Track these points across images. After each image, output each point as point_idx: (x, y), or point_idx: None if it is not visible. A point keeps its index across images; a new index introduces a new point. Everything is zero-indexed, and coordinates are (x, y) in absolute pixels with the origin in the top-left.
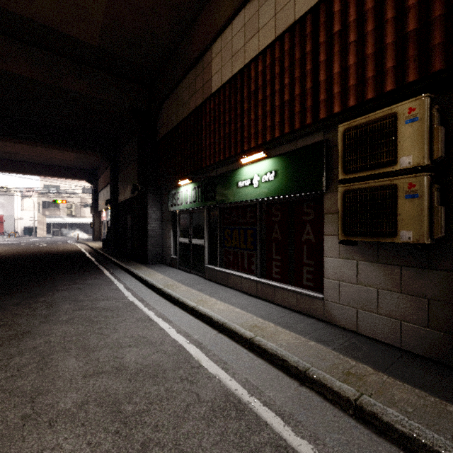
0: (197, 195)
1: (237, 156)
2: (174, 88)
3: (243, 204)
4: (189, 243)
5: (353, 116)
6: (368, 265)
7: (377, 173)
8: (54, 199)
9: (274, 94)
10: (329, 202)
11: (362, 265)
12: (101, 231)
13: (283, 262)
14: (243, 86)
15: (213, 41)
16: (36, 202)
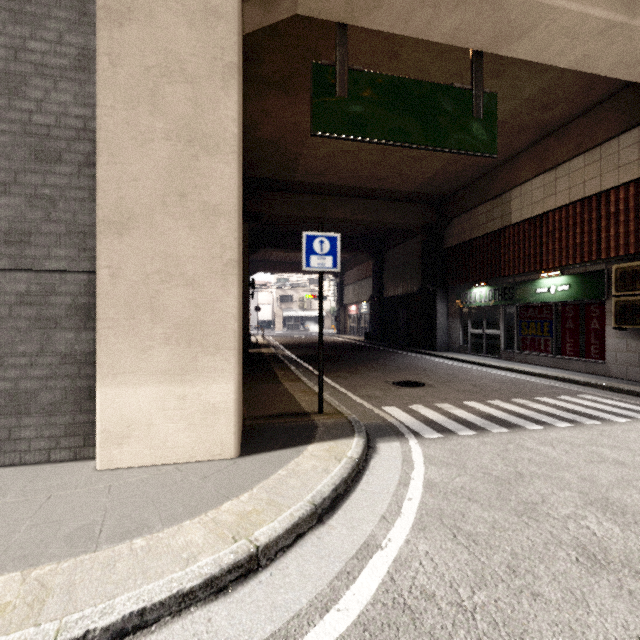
0: (493, 296)
1: (535, 271)
2: (468, 210)
3: (539, 305)
4: (482, 333)
5: (624, 258)
6: (633, 341)
7: (634, 293)
8: (289, 292)
9: (568, 237)
10: (609, 306)
11: (629, 341)
12: (347, 325)
13: (575, 343)
14: (541, 225)
15: (513, 188)
16: (267, 296)
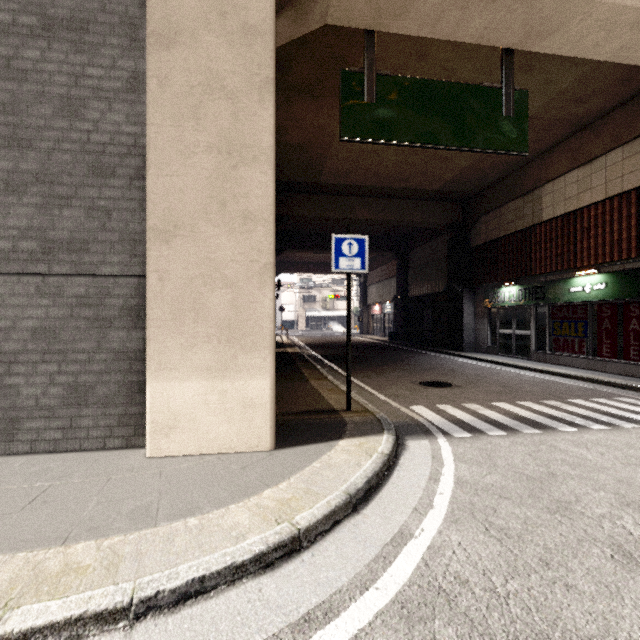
0: (523, 295)
1: (569, 270)
2: (496, 208)
3: (573, 304)
4: (511, 333)
5: None
6: None
7: None
8: (312, 292)
9: (605, 234)
10: None
11: None
12: (370, 325)
13: (612, 344)
14: (575, 222)
15: (544, 184)
16: (290, 296)
